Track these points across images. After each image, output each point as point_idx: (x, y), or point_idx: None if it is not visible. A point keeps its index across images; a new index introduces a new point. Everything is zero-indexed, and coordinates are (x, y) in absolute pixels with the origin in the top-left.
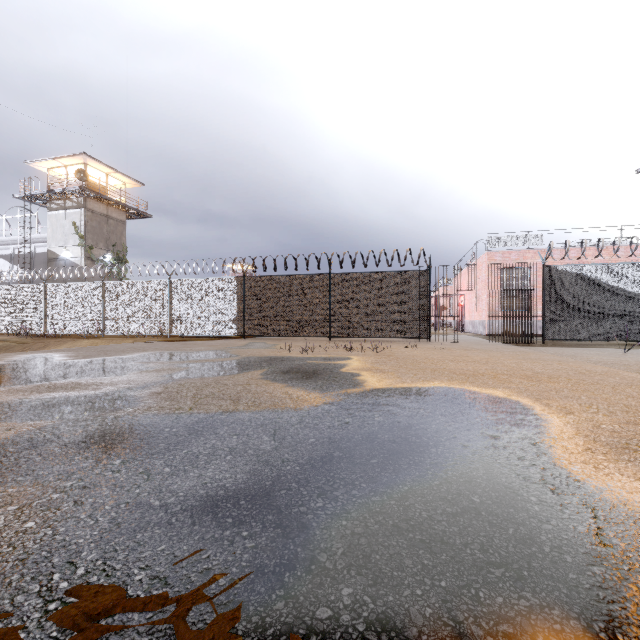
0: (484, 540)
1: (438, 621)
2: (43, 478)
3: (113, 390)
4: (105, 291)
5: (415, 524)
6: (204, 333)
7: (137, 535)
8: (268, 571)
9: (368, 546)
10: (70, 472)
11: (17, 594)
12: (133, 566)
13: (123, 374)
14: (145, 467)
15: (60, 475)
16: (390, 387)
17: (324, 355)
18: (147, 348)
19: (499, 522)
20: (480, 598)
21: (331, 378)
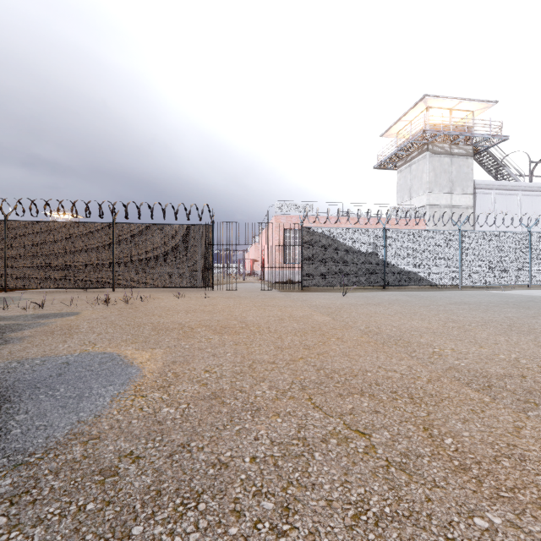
0: None
1: None
2: None
3: None
4: None
5: None
6: None
7: None
8: None
9: None
10: None
11: None
12: None
13: None
14: None
15: None
16: (4, 362)
17: (51, 311)
18: None
19: None
20: None
21: None
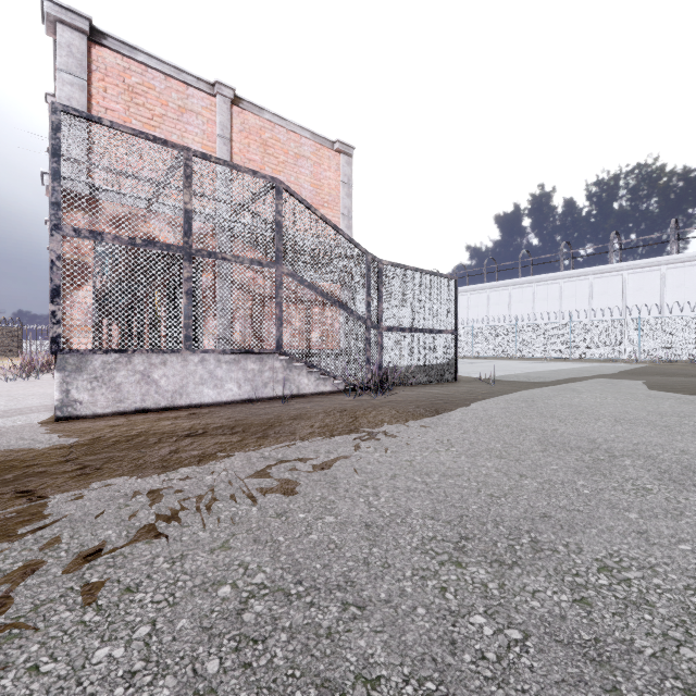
0: None
1: None
2: None
3: None
4: None
5: None
6: None
7: None
8: None
9: None
10: None
11: None
12: None
13: None
14: None
15: None
16: None
17: None
18: None
19: None
20: None
21: None
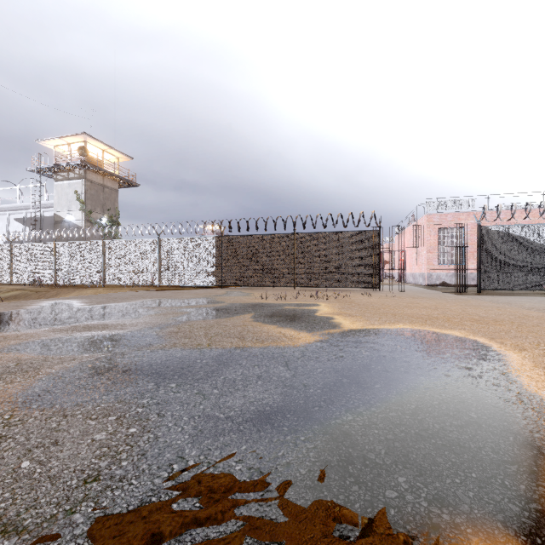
0: (492, 445)
1: (481, 500)
2: (122, 397)
3: (137, 330)
4: (105, 248)
5: (433, 433)
6: (188, 283)
7: (220, 438)
8: (334, 465)
9: (403, 448)
10: (141, 392)
11: (153, 478)
12: (229, 460)
13: (138, 317)
14: (197, 389)
15: (134, 394)
16: (364, 328)
17: (296, 302)
18: (145, 296)
19: (499, 432)
20: (507, 485)
21: (311, 321)
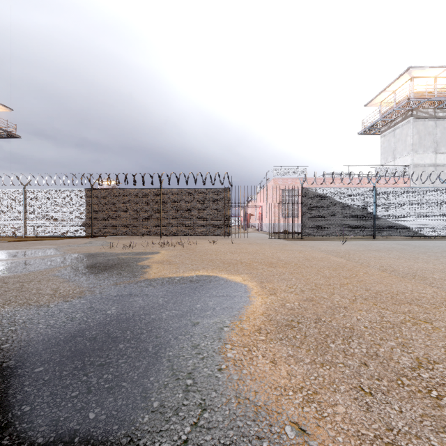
0: None
1: None
2: None
3: None
4: None
5: None
6: (56, 234)
7: None
8: None
9: None
10: None
11: None
12: None
13: None
14: None
15: None
16: (159, 277)
17: (140, 250)
18: None
19: None
20: None
21: (119, 271)
